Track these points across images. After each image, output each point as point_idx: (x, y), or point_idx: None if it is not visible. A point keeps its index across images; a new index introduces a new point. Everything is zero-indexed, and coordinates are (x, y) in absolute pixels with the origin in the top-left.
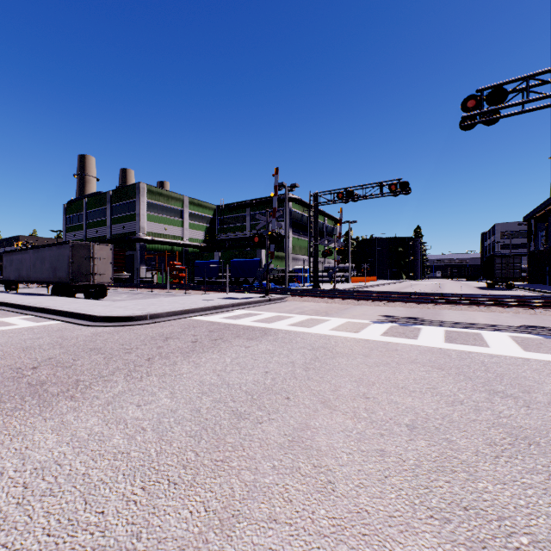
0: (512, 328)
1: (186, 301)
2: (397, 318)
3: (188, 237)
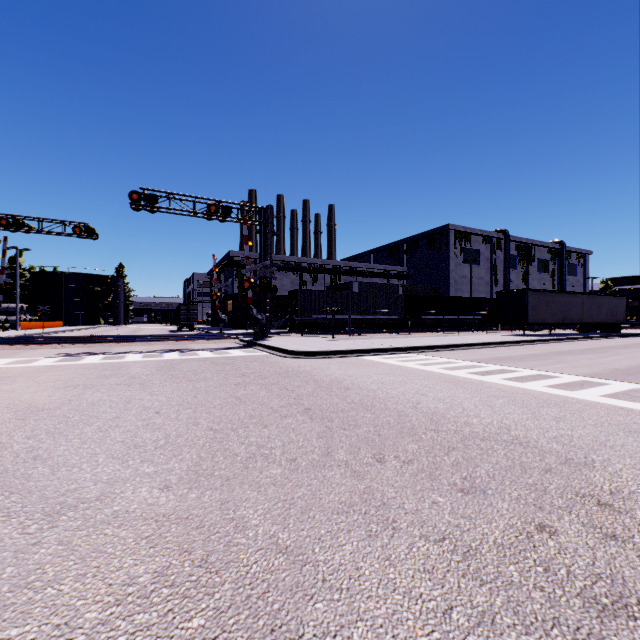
0: (151, 351)
1: None
2: (71, 354)
3: None
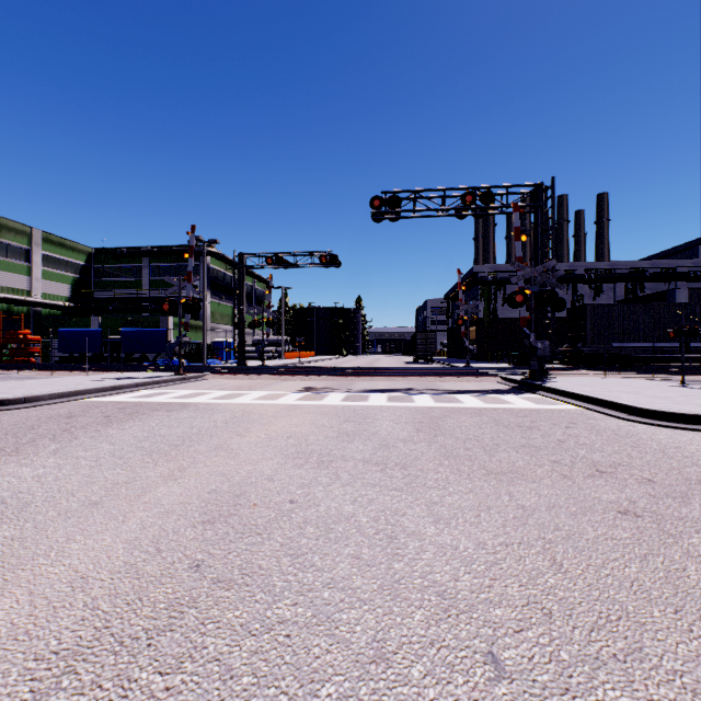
0: (395, 390)
1: (66, 383)
2: (315, 389)
3: (41, 291)
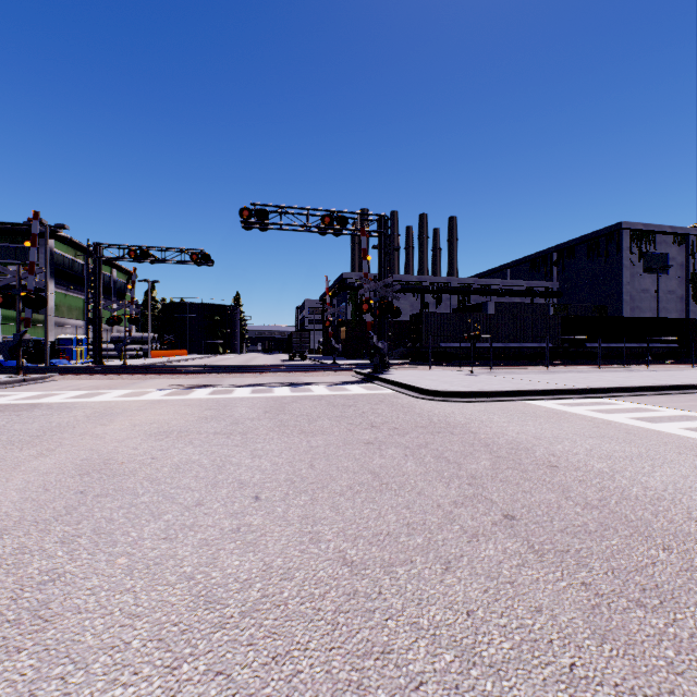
0: (261, 385)
1: None
2: (183, 386)
3: None
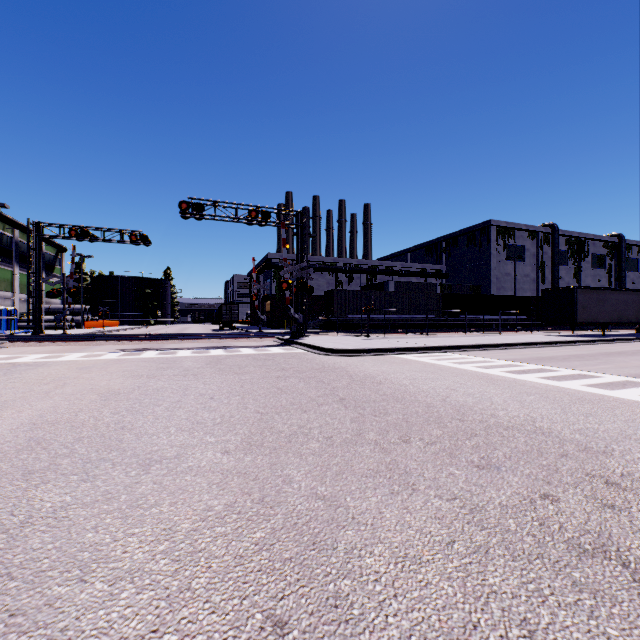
0: (199, 348)
1: None
2: (131, 350)
3: None
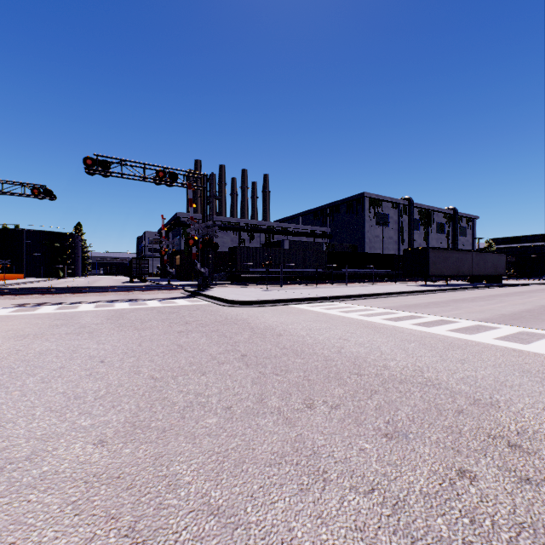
0: (104, 301)
1: None
2: (28, 304)
3: None
